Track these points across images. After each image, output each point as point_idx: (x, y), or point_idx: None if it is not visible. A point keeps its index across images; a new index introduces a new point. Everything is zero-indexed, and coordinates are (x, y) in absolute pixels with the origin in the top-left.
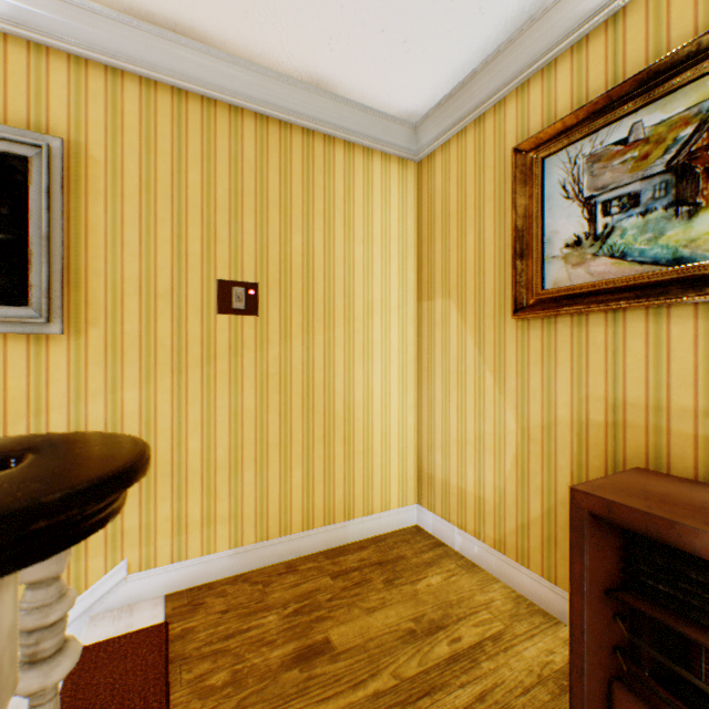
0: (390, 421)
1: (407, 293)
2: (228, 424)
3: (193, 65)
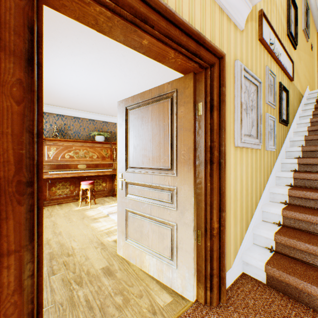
0: (315, 83)
1: (316, 58)
2: (310, 70)
3: (312, 2)
